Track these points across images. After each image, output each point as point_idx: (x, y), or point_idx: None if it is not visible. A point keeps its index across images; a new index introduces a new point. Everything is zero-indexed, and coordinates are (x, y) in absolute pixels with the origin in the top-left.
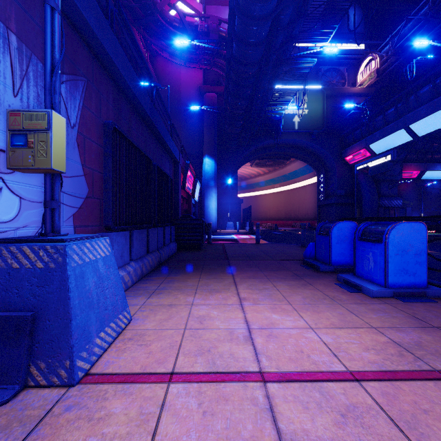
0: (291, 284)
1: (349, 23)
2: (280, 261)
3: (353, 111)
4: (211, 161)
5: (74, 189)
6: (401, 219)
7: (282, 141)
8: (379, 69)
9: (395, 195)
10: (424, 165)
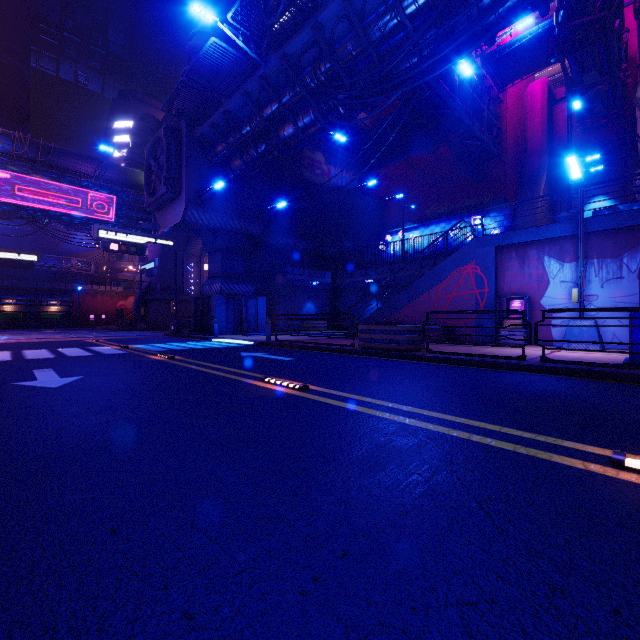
0: None
1: None
2: None
3: None
4: None
5: (634, 300)
6: None
7: None
8: None
9: None
10: None
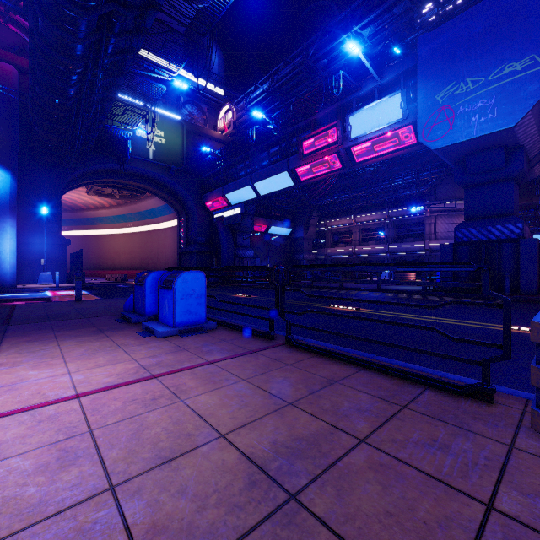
0: (83, 339)
1: (211, 61)
2: (92, 318)
3: (210, 156)
4: (3, 174)
5: None
6: (201, 269)
7: (133, 169)
8: (235, 121)
9: (248, 246)
10: (270, 221)
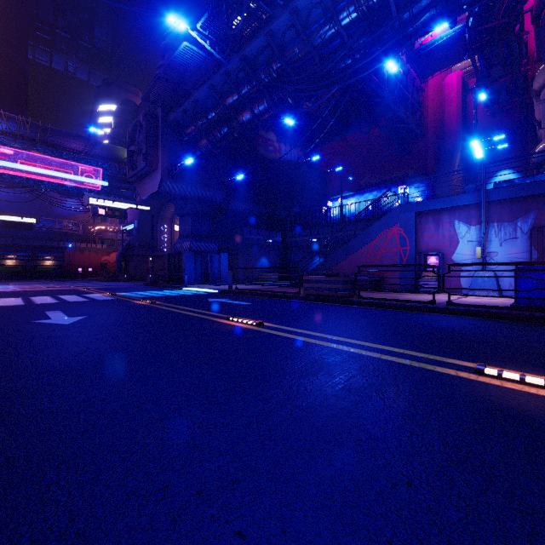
0: None
1: None
2: None
3: None
4: None
5: (526, 256)
6: None
7: None
8: None
9: None
10: None
